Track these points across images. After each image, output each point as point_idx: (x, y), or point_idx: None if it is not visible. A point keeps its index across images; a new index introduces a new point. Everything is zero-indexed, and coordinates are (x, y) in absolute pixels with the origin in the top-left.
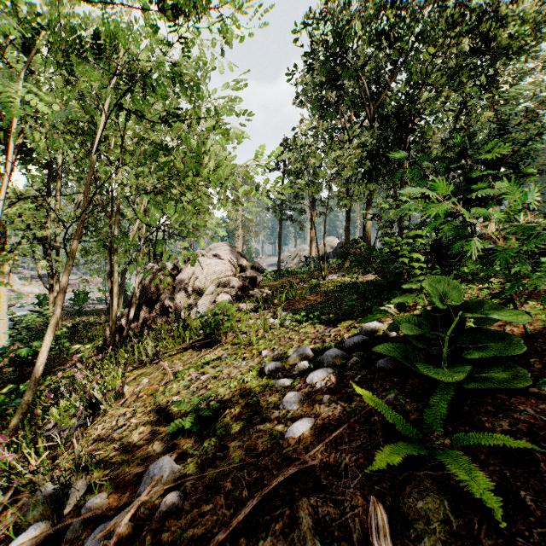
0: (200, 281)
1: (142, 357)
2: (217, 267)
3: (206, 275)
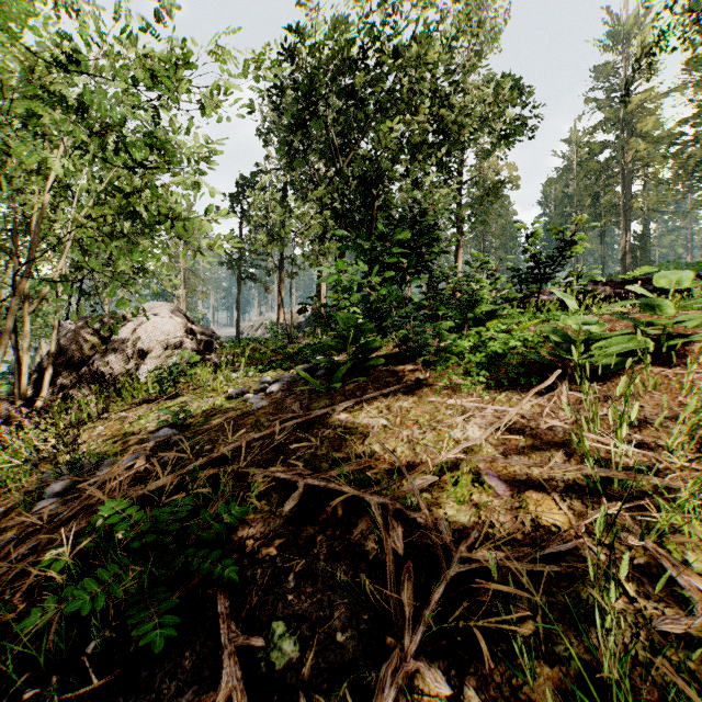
0: (144, 341)
1: (84, 416)
2: (164, 326)
3: (150, 336)
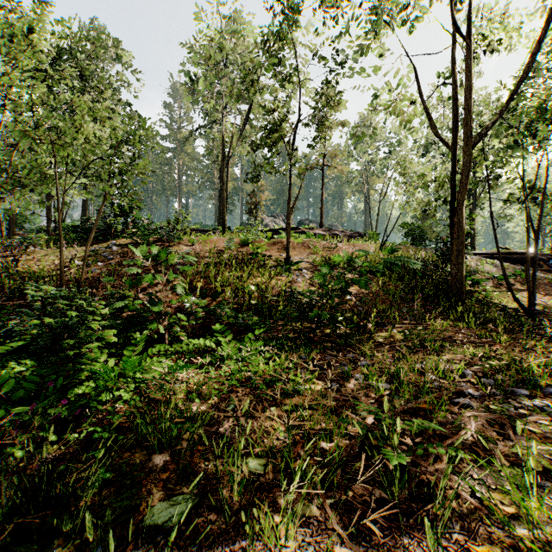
0: None
1: None
2: None
3: None
